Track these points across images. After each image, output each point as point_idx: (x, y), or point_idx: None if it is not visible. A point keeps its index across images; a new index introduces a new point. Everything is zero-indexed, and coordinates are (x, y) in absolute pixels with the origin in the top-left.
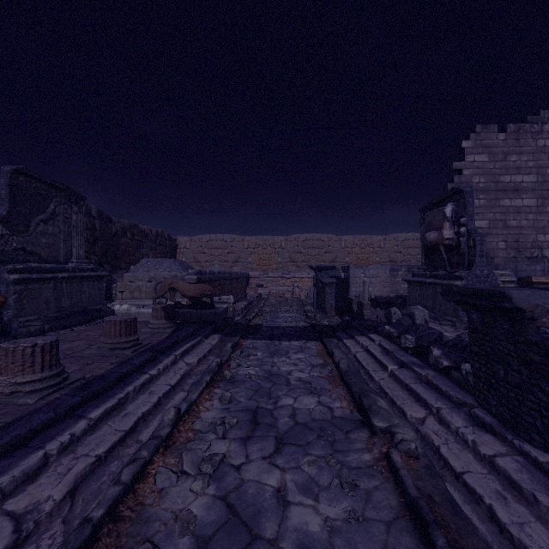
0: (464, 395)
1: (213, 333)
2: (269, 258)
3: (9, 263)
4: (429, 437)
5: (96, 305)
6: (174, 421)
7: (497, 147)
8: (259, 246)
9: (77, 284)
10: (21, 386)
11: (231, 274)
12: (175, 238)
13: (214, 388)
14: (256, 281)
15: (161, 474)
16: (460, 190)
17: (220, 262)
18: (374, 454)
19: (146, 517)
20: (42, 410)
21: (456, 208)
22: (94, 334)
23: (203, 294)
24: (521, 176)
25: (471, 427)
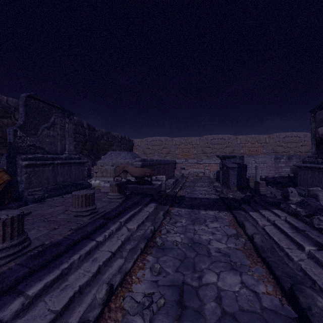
0: None
1: (150, 202)
2: (189, 151)
3: (23, 154)
4: None
5: (80, 181)
6: (105, 300)
7: None
8: (182, 143)
9: (67, 167)
10: None
11: (164, 161)
12: (132, 139)
13: (147, 254)
14: (180, 166)
15: None
16: None
17: (158, 153)
18: None
19: None
20: None
21: None
22: None
23: (145, 175)
24: None
25: None
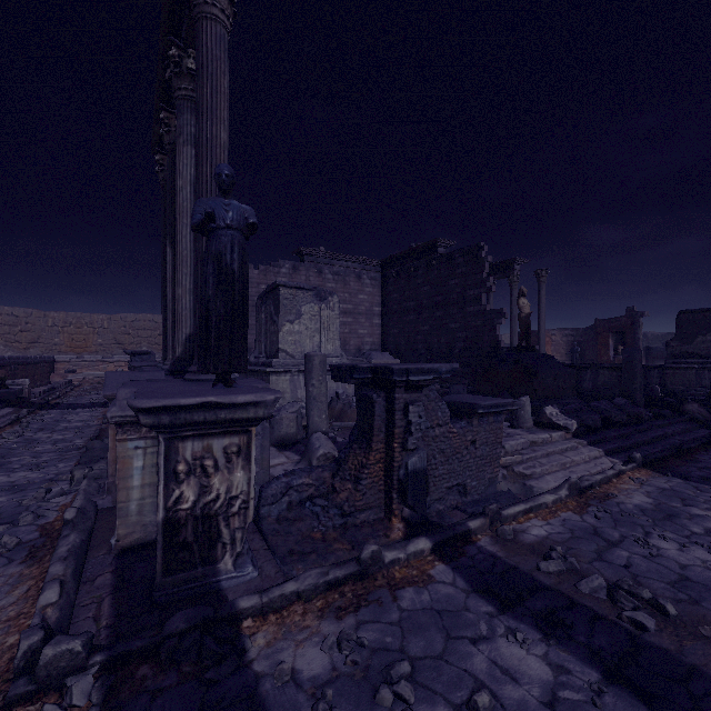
0: None
1: (8, 407)
2: (86, 339)
3: None
4: None
5: None
6: None
7: (253, 278)
8: (71, 325)
9: None
10: None
11: (26, 359)
12: None
13: (14, 426)
14: (65, 366)
15: None
16: None
17: (6, 342)
18: (98, 428)
19: None
20: None
21: None
22: None
23: None
24: None
25: None
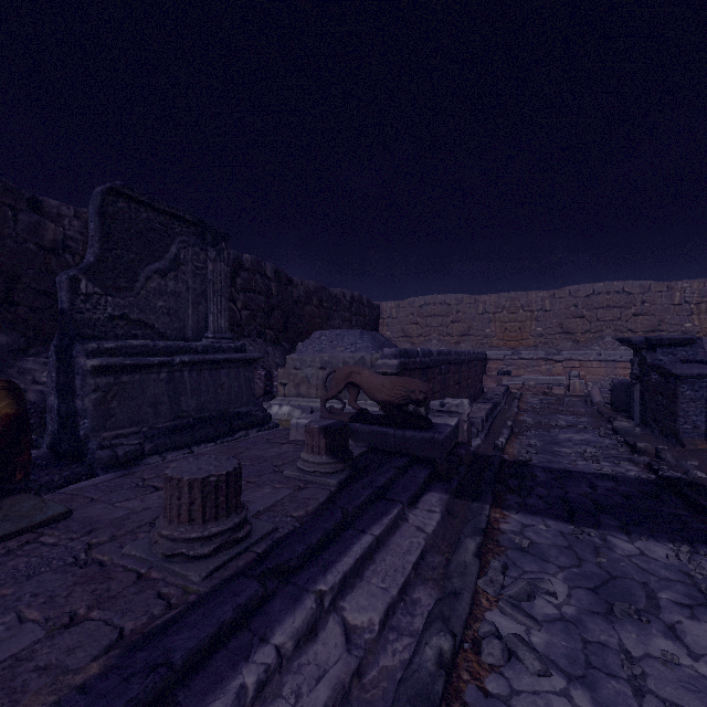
0: None
1: (427, 487)
2: (521, 328)
3: (93, 340)
4: None
5: (241, 406)
6: None
7: None
8: (503, 309)
9: (210, 373)
10: None
11: (458, 355)
12: (377, 304)
13: None
14: (497, 366)
15: None
16: None
17: (439, 335)
18: None
19: None
20: None
21: None
22: None
23: (409, 398)
24: None
25: None
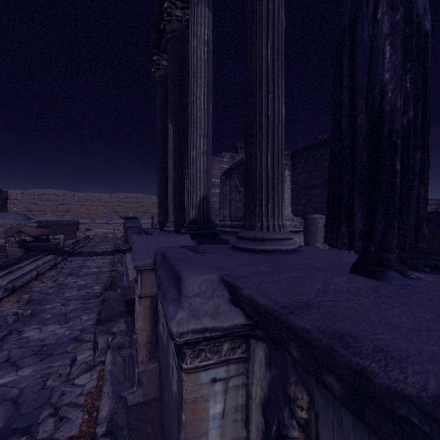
0: None
1: (50, 254)
2: (97, 209)
3: None
4: (128, 270)
5: None
6: (37, 274)
7: None
8: (88, 200)
9: None
10: None
11: (62, 222)
12: (6, 190)
13: (52, 270)
14: (85, 226)
15: (36, 282)
16: None
17: (52, 211)
18: (109, 274)
19: (34, 287)
20: None
21: None
22: None
23: (43, 234)
24: (215, 179)
25: None
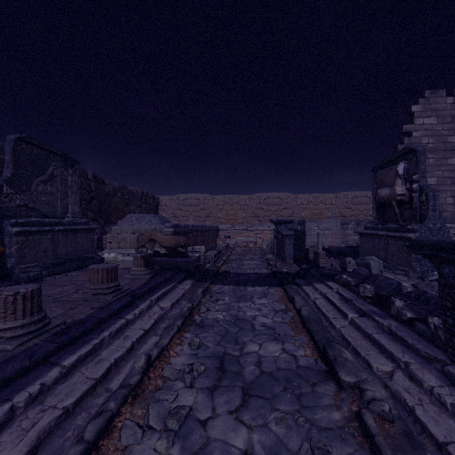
0: (433, 349)
1: (186, 279)
2: (236, 214)
3: (12, 218)
4: (400, 395)
5: (88, 254)
6: (144, 368)
7: (445, 110)
8: (227, 203)
9: (72, 235)
10: (3, 332)
11: (203, 227)
12: (157, 197)
13: (184, 332)
14: (224, 233)
15: (127, 429)
16: (412, 149)
17: (194, 217)
18: (343, 412)
19: None
20: (18, 357)
21: (408, 166)
22: (83, 280)
23: (178, 245)
24: None
25: (447, 387)
